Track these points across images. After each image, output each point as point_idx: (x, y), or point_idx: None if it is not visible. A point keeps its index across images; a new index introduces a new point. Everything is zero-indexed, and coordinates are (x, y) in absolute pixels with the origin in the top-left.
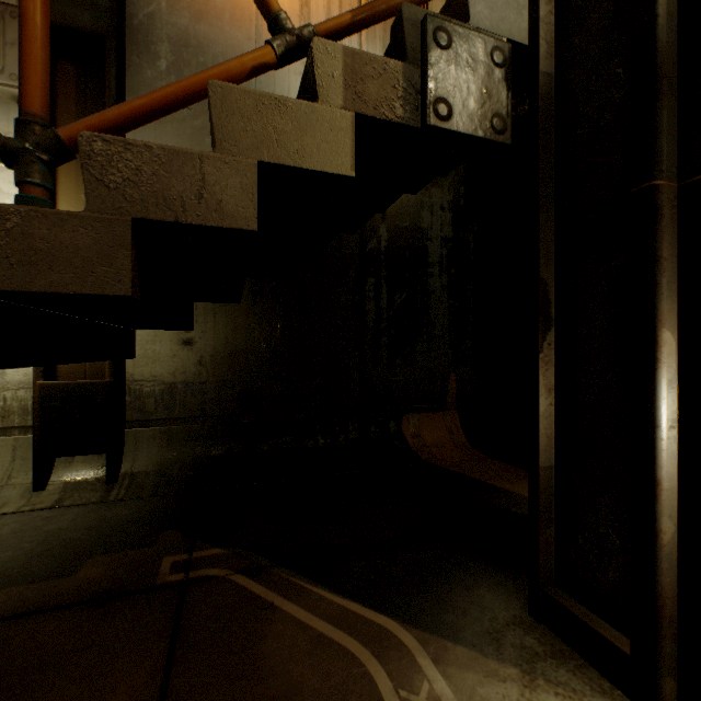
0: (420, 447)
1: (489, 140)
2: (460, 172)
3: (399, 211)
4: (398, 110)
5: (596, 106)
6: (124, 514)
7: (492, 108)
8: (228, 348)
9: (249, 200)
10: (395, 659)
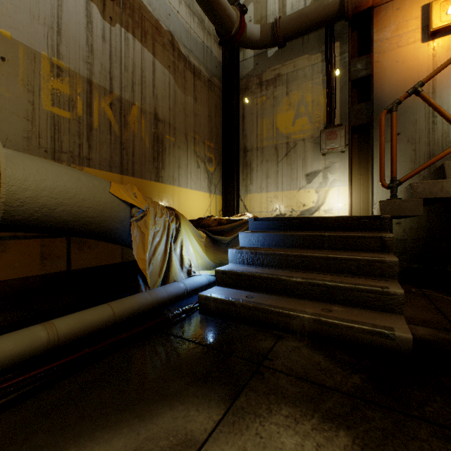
0: None
1: None
2: None
3: None
4: None
5: None
6: None
7: None
8: (416, 226)
9: None
10: None
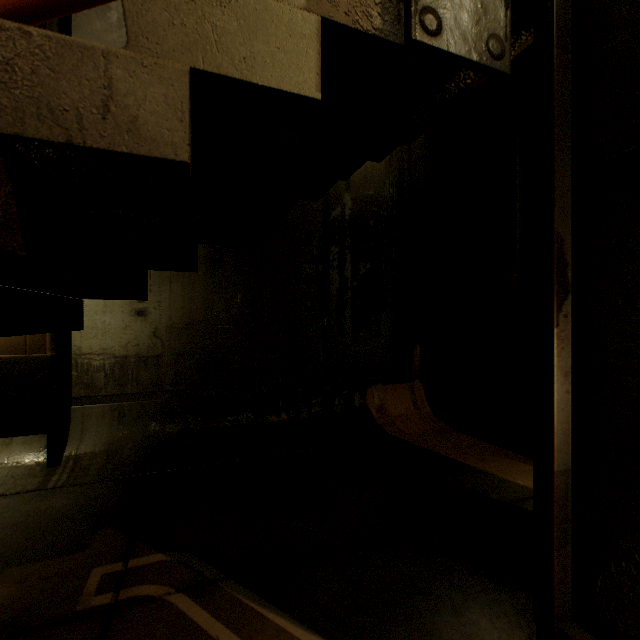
0: (385, 420)
1: (484, 66)
2: (424, 141)
3: (363, 179)
4: (375, 19)
5: (639, 3)
6: (60, 505)
7: (488, 27)
8: (185, 319)
9: (177, 120)
10: None
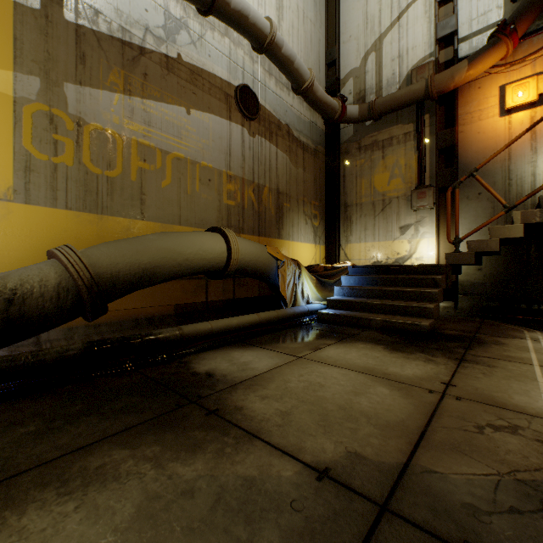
0: None
1: None
2: None
3: None
4: (537, 220)
5: None
6: (461, 314)
7: None
8: (495, 271)
9: (496, 246)
10: (530, 331)
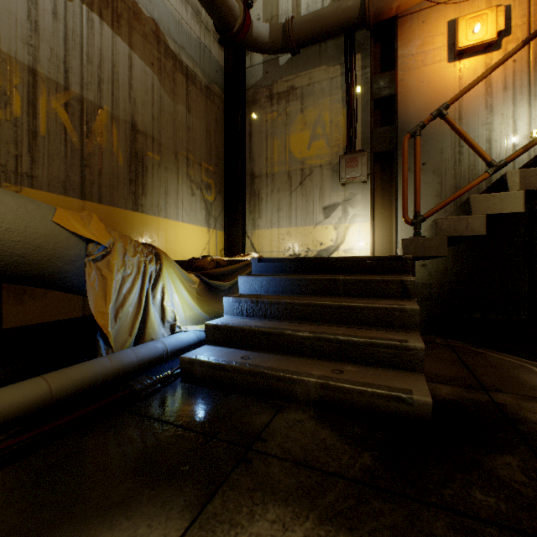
0: None
1: None
2: None
3: None
4: None
5: None
6: None
7: None
8: (443, 268)
9: (482, 226)
10: None
